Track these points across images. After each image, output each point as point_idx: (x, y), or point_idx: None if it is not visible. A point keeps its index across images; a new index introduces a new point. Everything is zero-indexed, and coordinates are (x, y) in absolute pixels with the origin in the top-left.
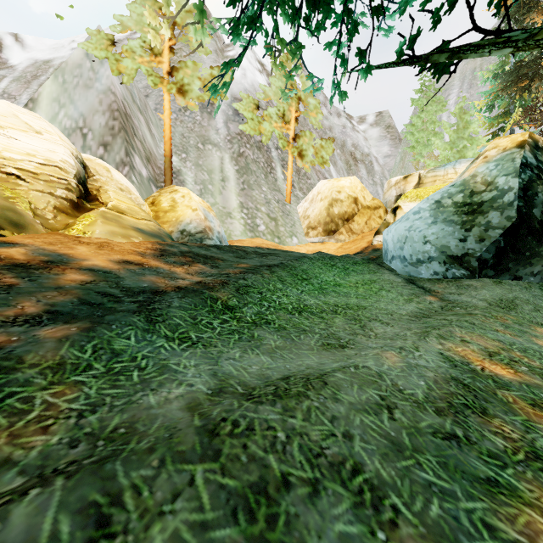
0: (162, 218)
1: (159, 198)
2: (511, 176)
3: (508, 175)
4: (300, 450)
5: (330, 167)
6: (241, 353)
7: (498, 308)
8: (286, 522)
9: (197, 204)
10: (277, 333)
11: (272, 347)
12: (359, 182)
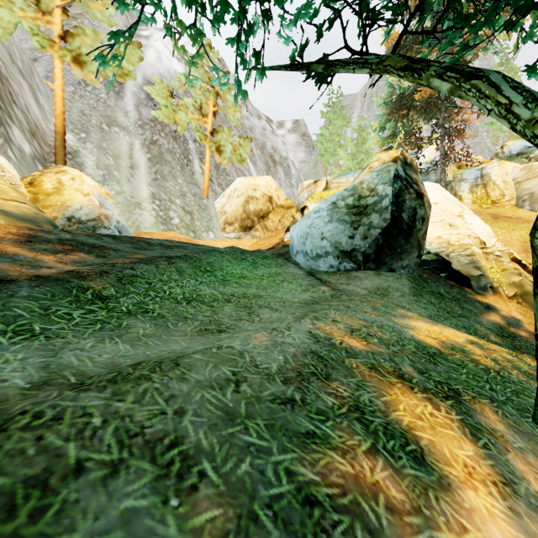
0: (43, 201)
1: (40, 179)
2: (387, 185)
3: (385, 183)
4: (114, 433)
5: (250, 166)
6: (95, 343)
7: (375, 295)
8: (58, 511)
9: (90, 188)
10: (151, 322)
11: (139, 335)
12: (274, 182)
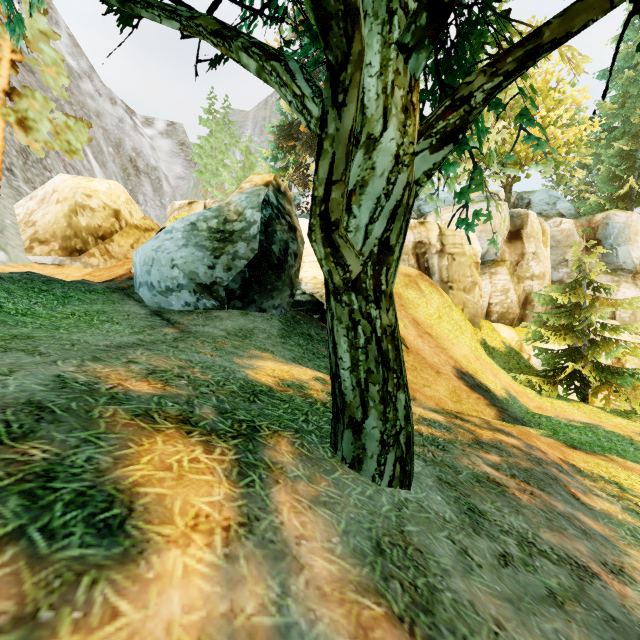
0: None
1: None
2: (256, 210)
3: (254, 208)
4: None
5: (94, 166)
6: None
7: (235, 337)
8: None
9: None
10: None
11: None
12: (123, 191)
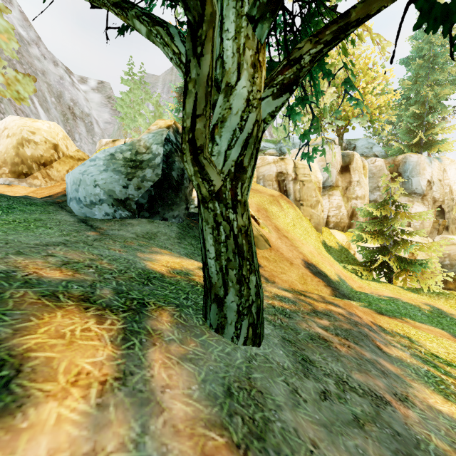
0: None
1: None
2: (159, 145)
3: (158, 144)
4: None
5: (40, 111)
6: None
7: (143, 238)
8: None
9: None
10: None
11: None
12: (61, 130)
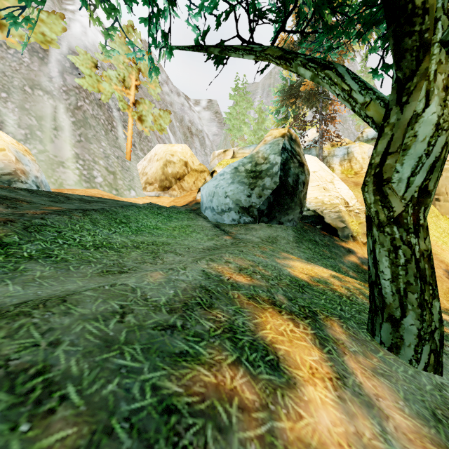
0: None
1: None
2: (277, 155)
3: (275, 154)
4: None
5: (170, 135)
6: None
7: (267, 242)
8: None
9: (6, 144)
10: (52, 265)
11: (34, 277)
12: (189, 150)
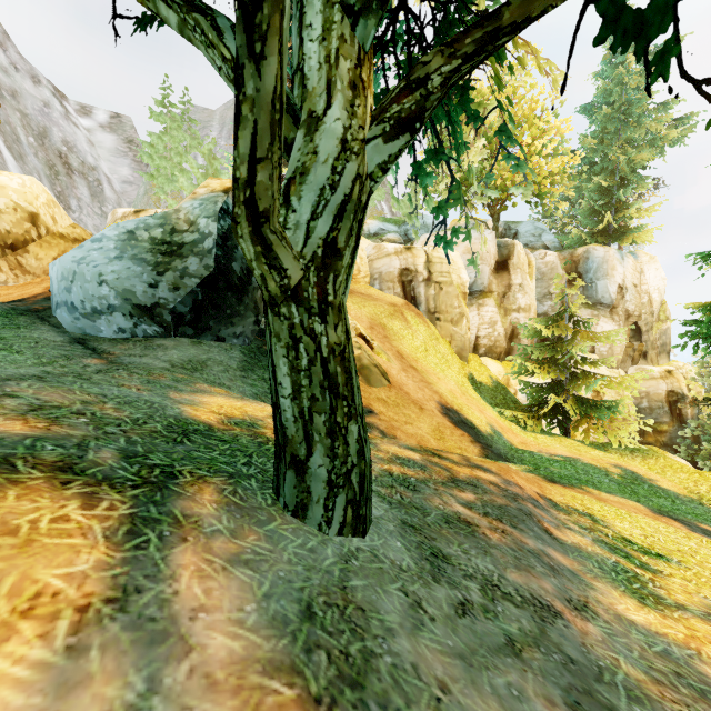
0: None
1: None
2: (211, 220)
3: (209, 217)
4: None
5: (7, 158)
6: None
7: (182, 369)
8: None
9: None
10: None
11: None
12: (43, 190)
